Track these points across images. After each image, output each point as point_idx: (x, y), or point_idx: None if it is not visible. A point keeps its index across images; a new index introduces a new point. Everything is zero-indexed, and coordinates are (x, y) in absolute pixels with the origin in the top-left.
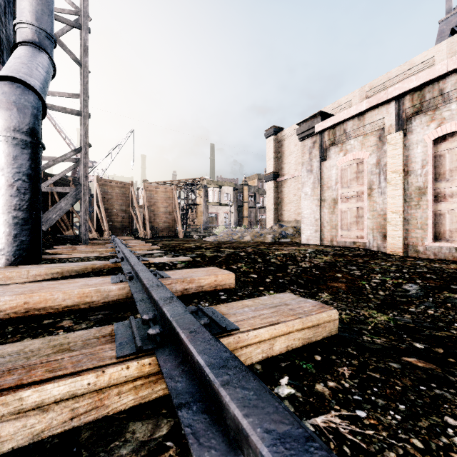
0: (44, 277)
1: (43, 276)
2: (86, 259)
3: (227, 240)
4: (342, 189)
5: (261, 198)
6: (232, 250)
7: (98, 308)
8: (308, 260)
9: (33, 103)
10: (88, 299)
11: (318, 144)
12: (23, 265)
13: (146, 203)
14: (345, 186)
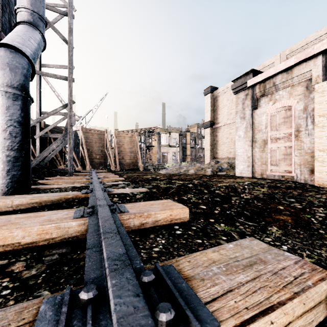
0: (25, 206)
1: (24, 205)
2: (63, 189)
3: (176, 173)
4: (271, 132)
5: (200, 141)
6: (181, 182)
7: (58, 244)
8: (247, 191)
9: (23, 64)
10: (47, 236)
11: (250, 96)
12: (15, 194)
13: (116, 145)
14: (274, 129)
